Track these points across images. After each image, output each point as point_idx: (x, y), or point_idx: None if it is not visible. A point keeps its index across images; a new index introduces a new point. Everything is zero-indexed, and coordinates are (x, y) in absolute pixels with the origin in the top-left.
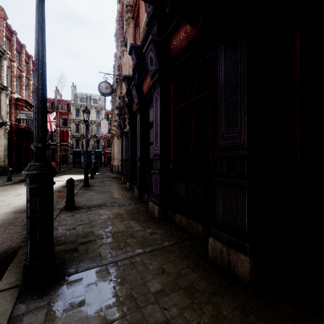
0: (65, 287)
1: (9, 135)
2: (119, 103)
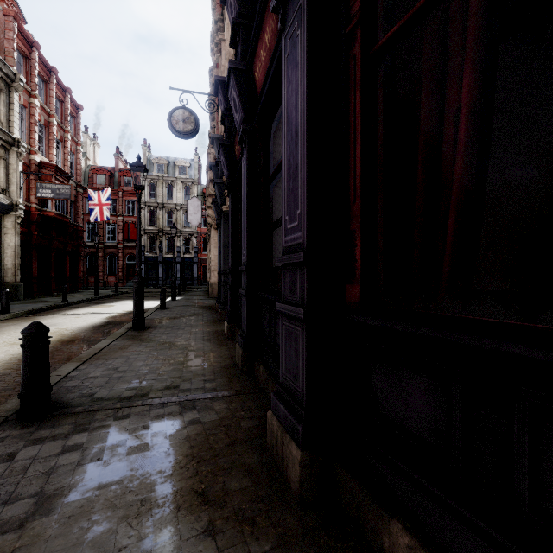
0: None
1: (26, 229)
2: (215, 157)
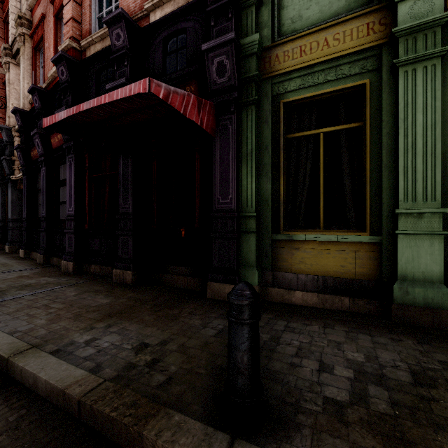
0: (1, 304)
1: None
2: None
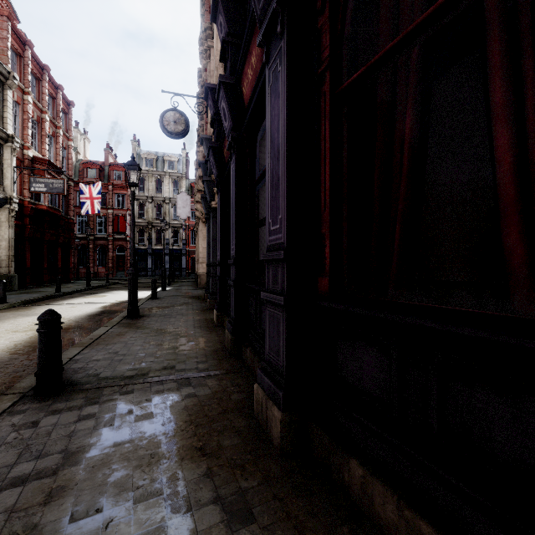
0: None
1: (20, 222)
2: (204, 155)
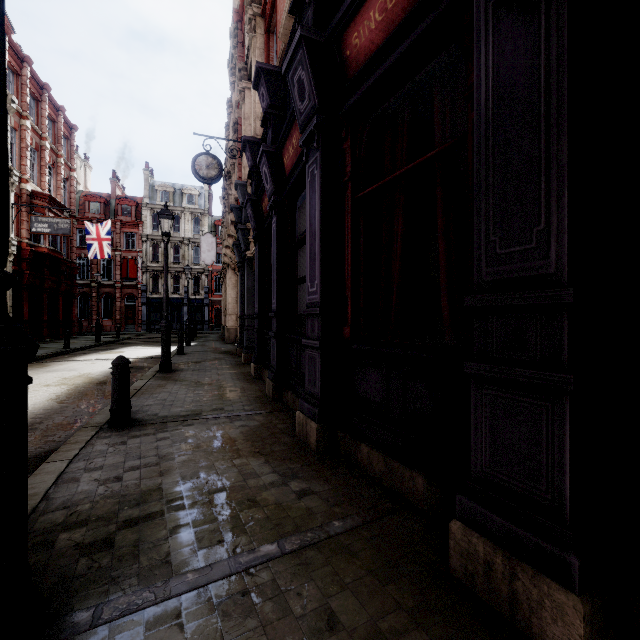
0: None
1: (17, 267)
2: (237, 198)
